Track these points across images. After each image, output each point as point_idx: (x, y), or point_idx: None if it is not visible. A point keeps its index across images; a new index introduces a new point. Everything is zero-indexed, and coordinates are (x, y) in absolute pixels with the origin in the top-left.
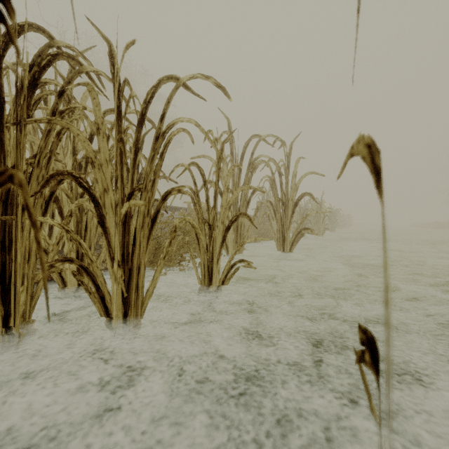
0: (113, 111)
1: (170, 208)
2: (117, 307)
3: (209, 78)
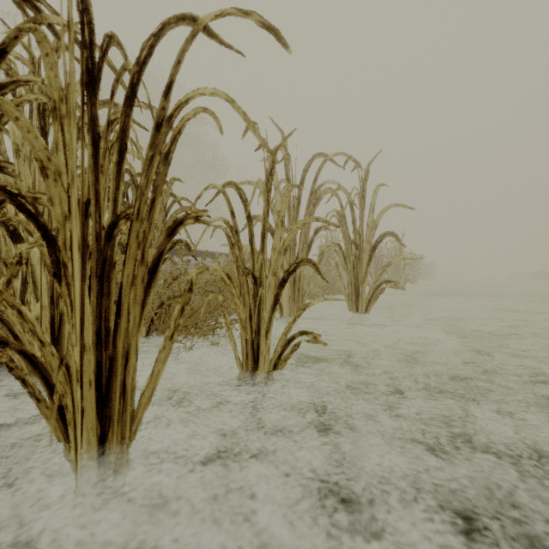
0: (107, 104)
1: (208, 253)
2: (88, 424)
3: (250, 14)
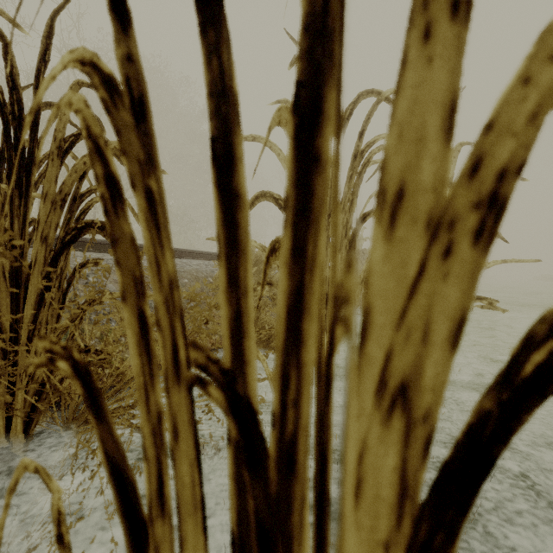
0: None
1: (209, 255)
2: None
3: None
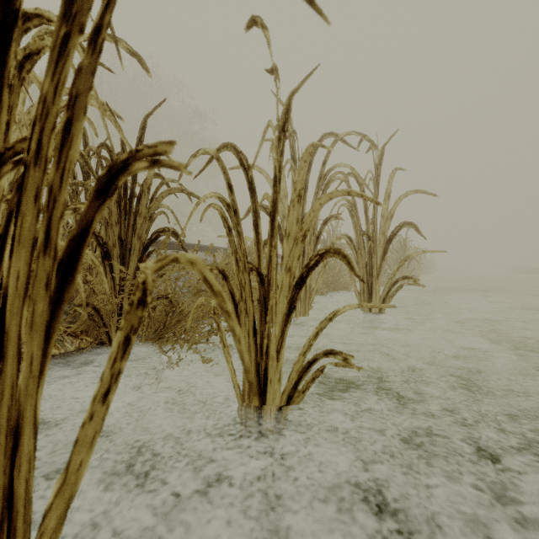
0: None
1: (206, 248)
2: None
3: None
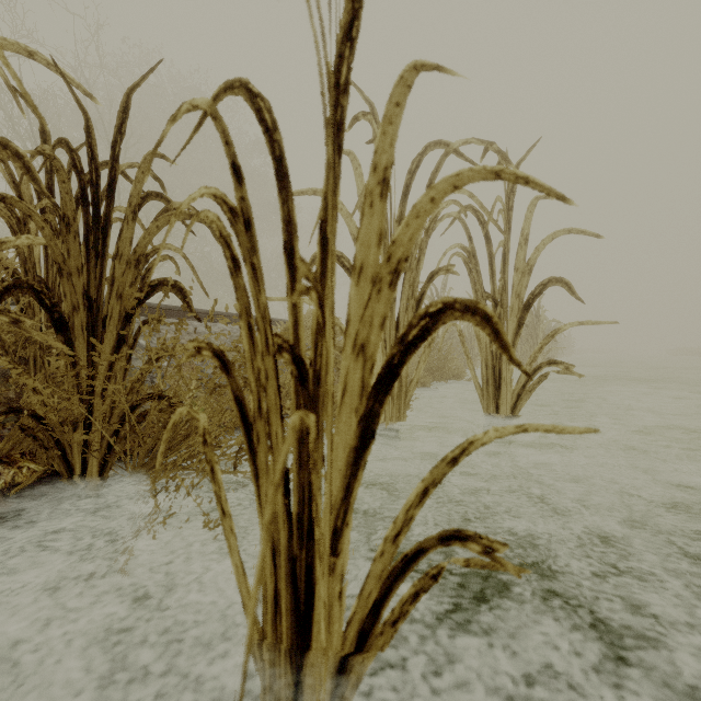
0: None
1: None
2: None
3: None
